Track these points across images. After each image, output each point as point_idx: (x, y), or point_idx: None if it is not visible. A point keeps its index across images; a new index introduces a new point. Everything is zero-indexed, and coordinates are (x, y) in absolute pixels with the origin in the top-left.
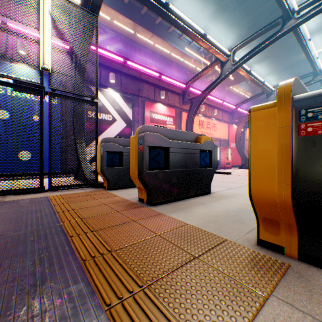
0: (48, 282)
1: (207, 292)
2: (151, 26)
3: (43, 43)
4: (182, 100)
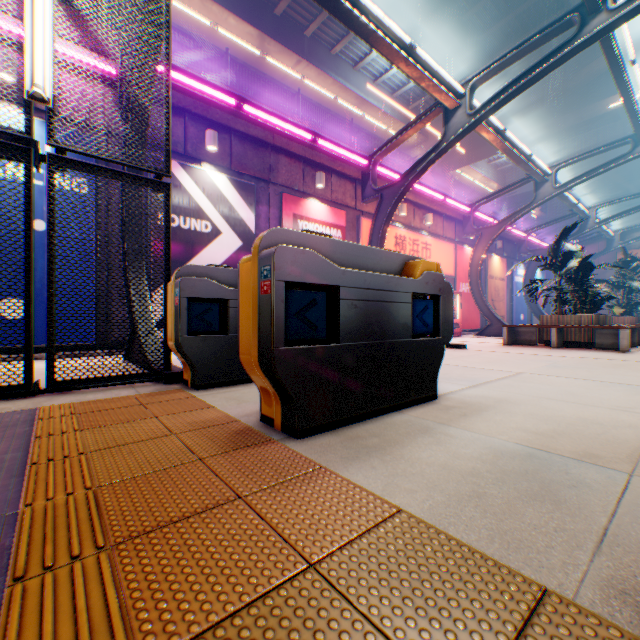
0: None
1: None
2: (295, 42)
3: (30, 33)
4: (361, 192)
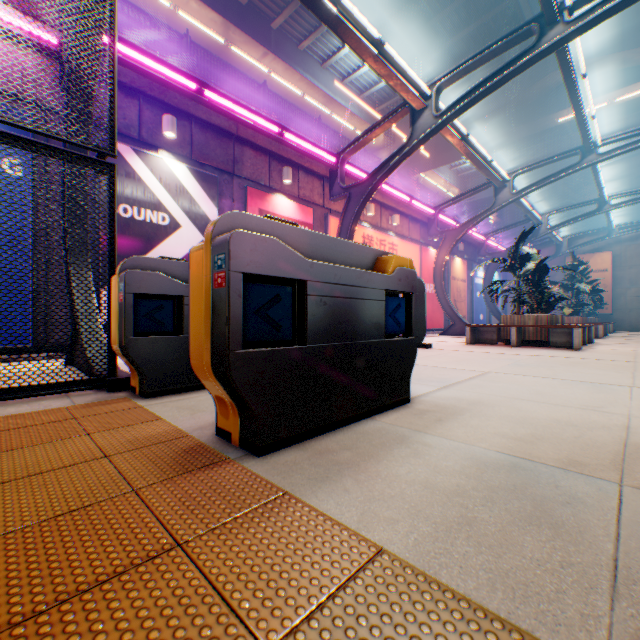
0: None
1: None
2: (262, 33)
3: None
4: (329, 190)
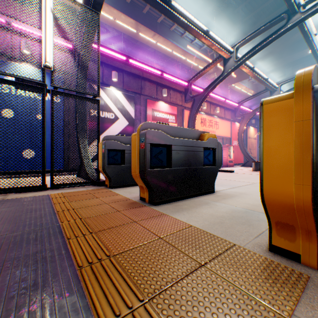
0: (39, 293)
1: (217, 309)
2: (153, 25)
3: (44, 40)
4: (184, 98)
